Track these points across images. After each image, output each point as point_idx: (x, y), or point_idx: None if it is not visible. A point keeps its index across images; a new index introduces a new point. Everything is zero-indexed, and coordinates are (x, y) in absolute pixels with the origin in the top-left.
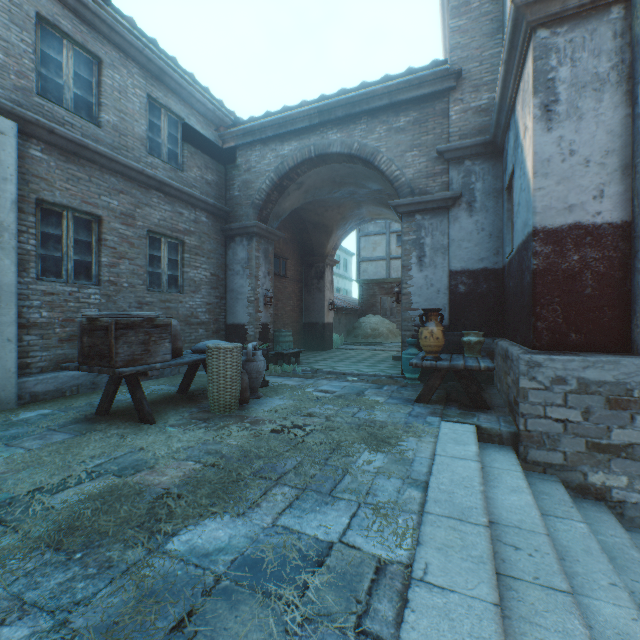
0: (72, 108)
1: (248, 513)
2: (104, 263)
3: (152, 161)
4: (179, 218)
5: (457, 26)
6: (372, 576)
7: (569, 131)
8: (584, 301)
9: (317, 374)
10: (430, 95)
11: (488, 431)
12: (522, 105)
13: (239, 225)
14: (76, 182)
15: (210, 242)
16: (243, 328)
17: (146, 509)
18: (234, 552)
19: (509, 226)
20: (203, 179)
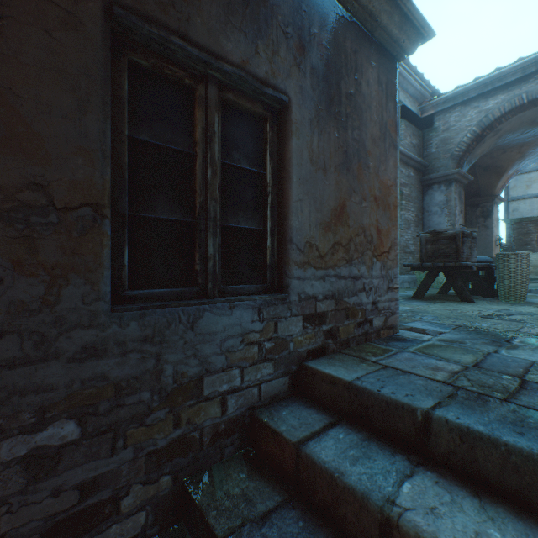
0: None
1: None
2: None
3: None
4: (400, 175)
5: None
6: None
7: None
8: None
9: (534, 292)
10: None
11: None
12: None
13: (439, 175)
14: None
15: (414, 191)
16: None
17: None
18: None
19: None
20: (411, 144)
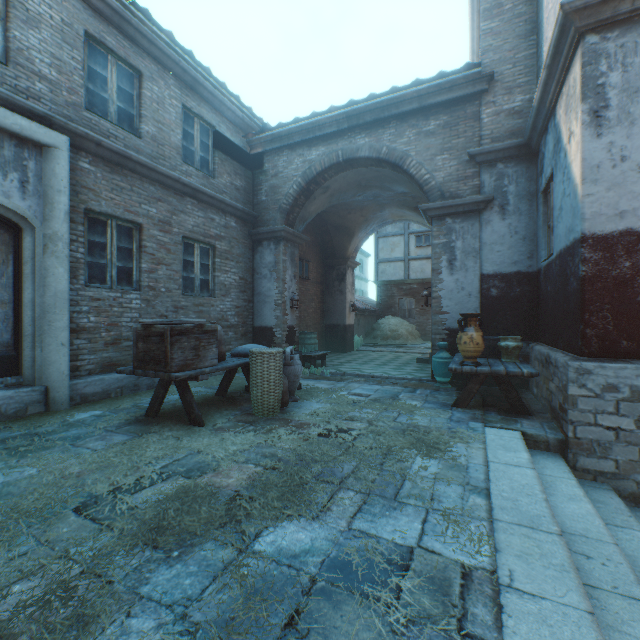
0: (115, 121)
1: (322, 516)
2: (144, 269)
3: (186, 169)
4: (211, 224)
5: (489, 28)
6: (460, 581)
7: (620, 137)
8: (636, 308)
9: (345, 377)
10: (461, 98)
11: (534, 437)
12: (566, 110)
13: (267, 229)
14: (119, 192)
15: (239, 246)
16: (270, 331)
17: (224, 510)
18: (320, 554)
19: (545, 229)
20: (232, 185)
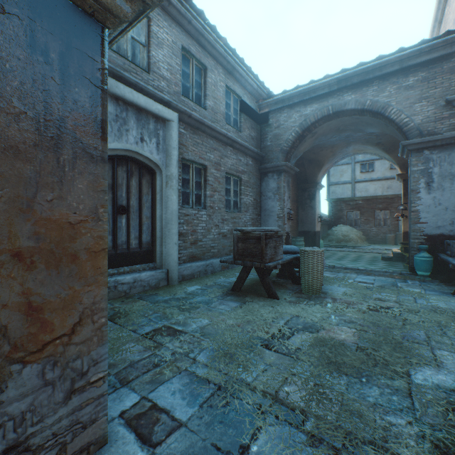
0: (194, 100)
1: (441, 366)
2: (207, 195)
3: (227, 127)
4: (239, 163)
5: None
6: None
7: None
8: None
9: (336, 269)
10: (438, 58)
11: None
12: None
13: (272, 165)
14: (196, 146)
15: (253, 177)
16: None
17: (364, 355)
18: None
19: None
20: (250, 136)
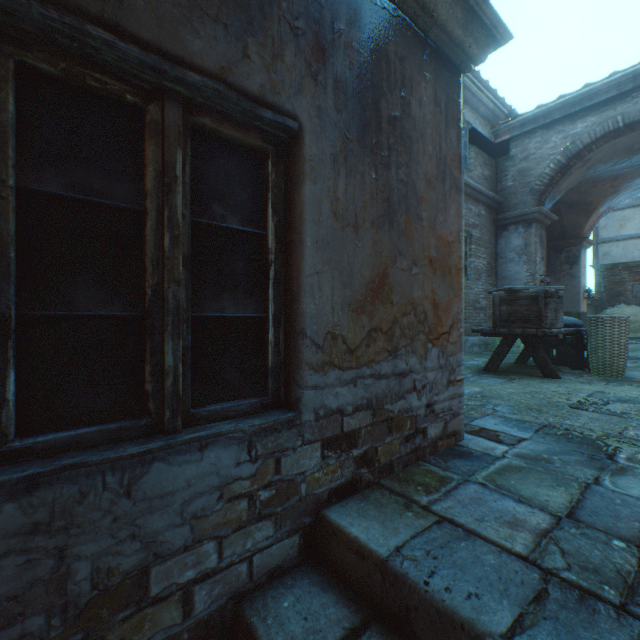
0: None
1: None
2: None
3: None
4: (469, 214)
5: None
6: None
7: None
8: None
9: (631, 360)
10: None
11: None
12: None
13: (516, 213)
14: None
15: (486, 233)
16: None
17: None
18: None
19: None
20: (482, 176)
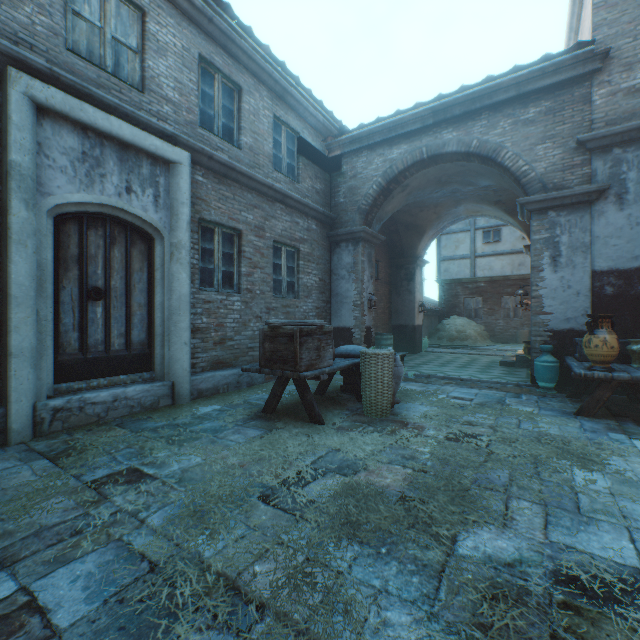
0: (221, 135)
1: (509, 525)
2: (243, 273)
3: (276, 176)
4: (295, 227)
5: (602, 1)
6: None
7: None
8: None
9: (431, 379)
10: (567, 81)
11: None
12: None
13: (346, 231)
14: (224, 201)
15: (318, 249)
16: (348, 331)
17: (403, 511)
18: (536, 565)
19: None
20: (313, 189)
